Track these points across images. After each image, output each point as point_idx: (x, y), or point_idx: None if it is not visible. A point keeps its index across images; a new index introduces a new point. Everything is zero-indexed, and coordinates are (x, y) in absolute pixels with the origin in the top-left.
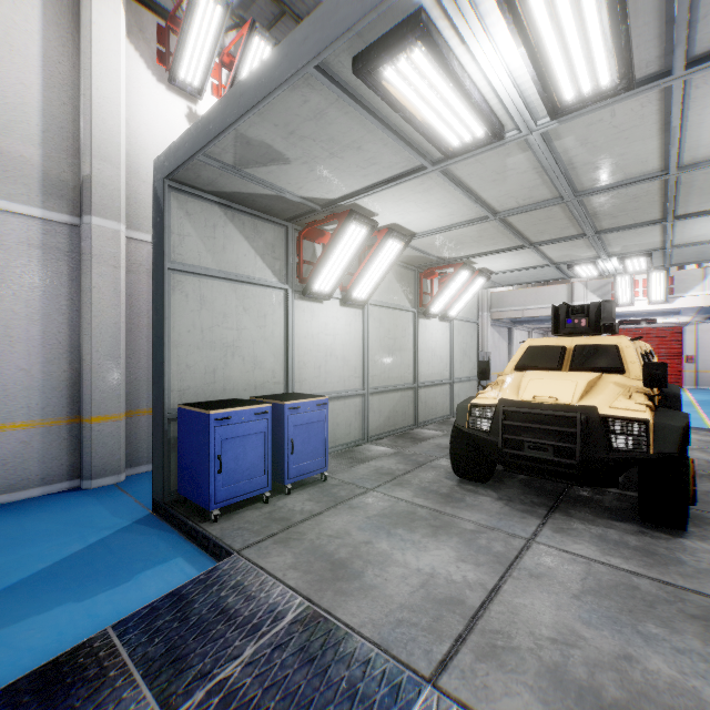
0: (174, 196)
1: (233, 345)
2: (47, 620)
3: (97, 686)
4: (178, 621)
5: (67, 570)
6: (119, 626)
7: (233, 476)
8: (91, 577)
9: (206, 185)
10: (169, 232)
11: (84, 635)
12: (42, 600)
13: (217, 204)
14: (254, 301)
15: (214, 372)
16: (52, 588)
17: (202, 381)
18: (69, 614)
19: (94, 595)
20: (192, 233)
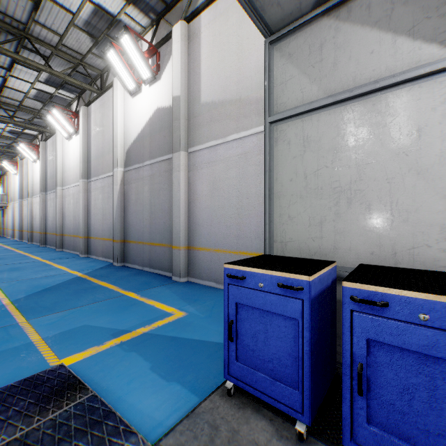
0: (277, 49)
1: (349, 189)
2: (136, 364)
3: (32, 414)
4: (62, 435)
5: (188, 347)
6: (90, 397)
7: (251, 356)
8: (178, 360)
9: (300, 7)
10: (272, 87)
11: (111, 387)
12: (158, 353)
13: (325, 16)
14: (391, 114)
15: (321, 224)
16: (170, 351)
17: (305, 234)
18: (138, 369)
19: (156, 371)
20: (294, 73)
